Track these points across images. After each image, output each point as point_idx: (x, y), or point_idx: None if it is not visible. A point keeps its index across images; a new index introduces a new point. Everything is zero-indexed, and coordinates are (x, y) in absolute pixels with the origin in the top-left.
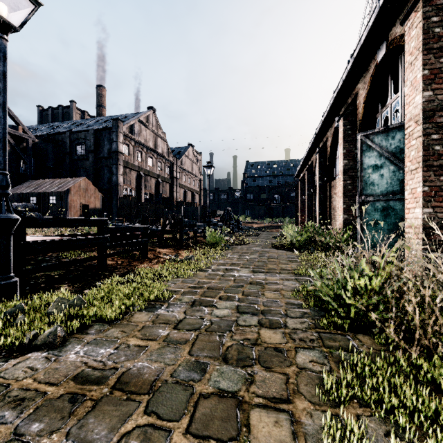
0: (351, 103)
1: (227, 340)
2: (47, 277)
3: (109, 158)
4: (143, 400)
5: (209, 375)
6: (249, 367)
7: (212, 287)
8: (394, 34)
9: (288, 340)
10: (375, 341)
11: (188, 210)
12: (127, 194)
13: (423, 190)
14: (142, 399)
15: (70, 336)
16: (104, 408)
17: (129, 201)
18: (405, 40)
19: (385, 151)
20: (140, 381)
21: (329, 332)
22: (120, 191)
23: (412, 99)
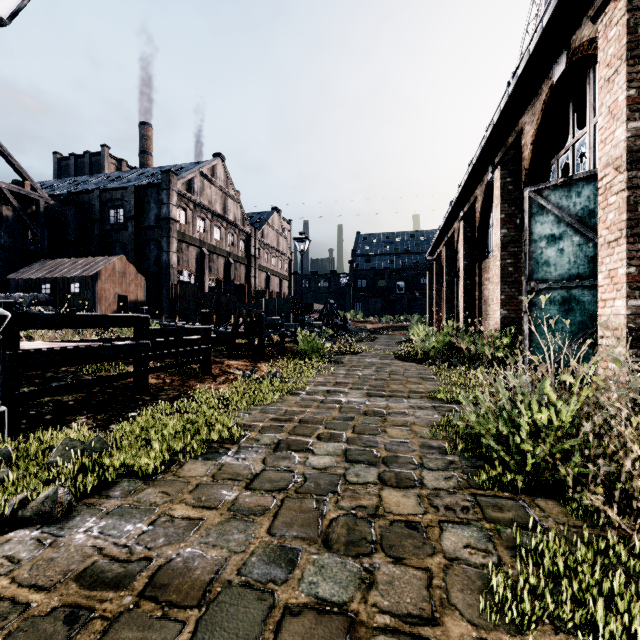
0: (513, 144)
1: (330, 508)
2: (56, 405)
3: (157, 227)
4: (189, 619)
5: (300, 572)
6: (366, 556)
7: (306, 420)
8: (579, 40)
9: (428, 509)
10: (566, 510)
11: (272, 304)
12: (184, 281)
13: (629, 271)
14: (188, 616)
15: (81, 502)
16: (123, 635)
17: (185, 291)
18: (598, 45)
19: (567, 215)
20: (187, 583)
21: (491, 495)
22: (172, 276)
23: (610, 134)
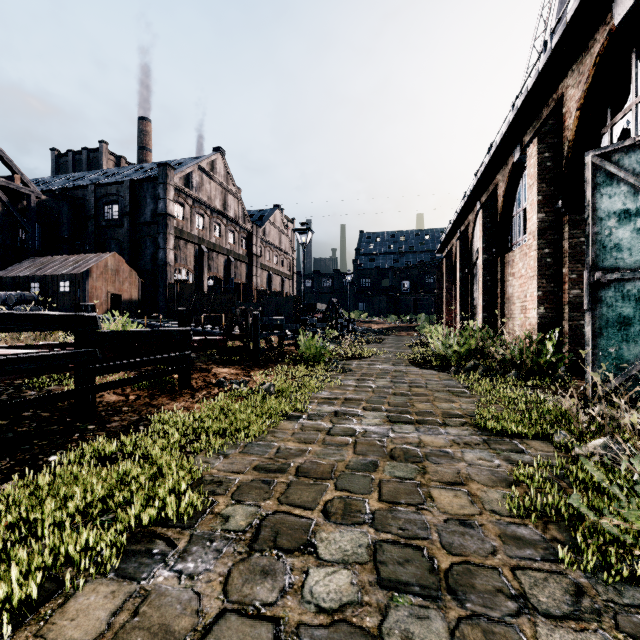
0: (553, 113)
1: None
2: None
3: (154, 223)
4: None
5: None
6: None
7: (306, 469)
8: None
9: None
10: None
11: (273, 303)
12: (181, 279)
13: None
14: None
15: None
16: None
17: (183, 289)
18: None
19: None
20: None
21: None
22: (169, 274)
23: None
